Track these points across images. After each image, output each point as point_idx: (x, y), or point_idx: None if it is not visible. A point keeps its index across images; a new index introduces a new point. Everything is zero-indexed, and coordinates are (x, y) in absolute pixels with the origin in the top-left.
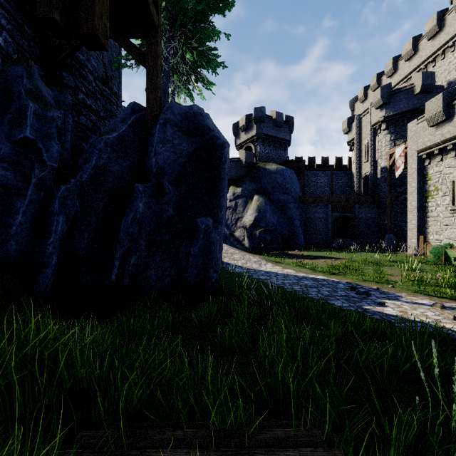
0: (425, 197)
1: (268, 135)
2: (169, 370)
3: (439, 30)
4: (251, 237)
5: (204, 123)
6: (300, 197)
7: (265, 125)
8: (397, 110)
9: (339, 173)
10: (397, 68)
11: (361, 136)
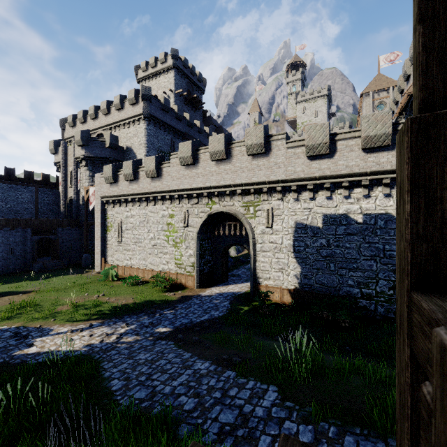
0: (106, 230)
1: None
2: None
3: (122, 108)
4: None
5: None
6: None
7: None
8: (94, 154)
9: (46, 191)
10: (98, 116)
11: (67, 162)
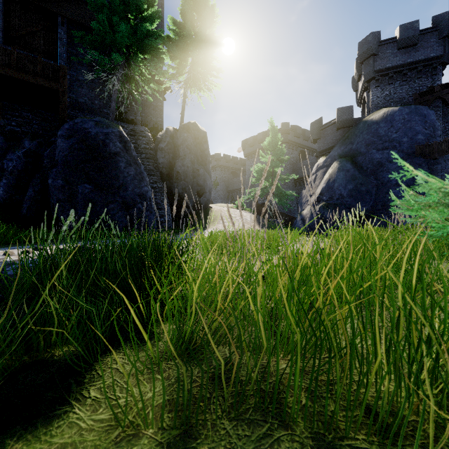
0: None
1: (386, 69)
2: None
3: None
4: (310, 215)
5: (82, 127)
6: (417, 147)
7: (378, 58)
8: None
9: None
10: None
11: None
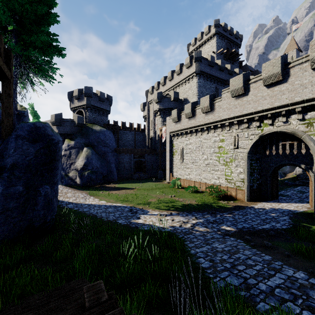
0: (172, 154)
1: (95, 106)
2: (30, 279)
3: (181, 72)
4: (81, 177)
5: (44, 132)
6: (115, 148)
7: (92, 99)
8: (164, 106)
9: (139, 133)
10: (166, 83)
11: (149, 115)
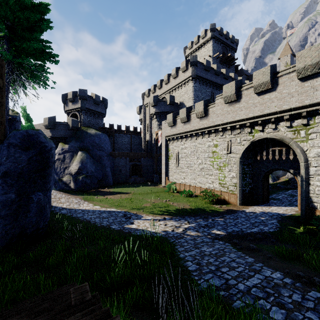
0: (168, 158)
1: (90, 109)
2: (23, 285)
3: (177, 76)
4: (75, 181)
5: (37, 139)
6: (110, 152)
7: (87, 102)
8: (160, 110)
9: (135, 136)
10: (162, 86)
11: (146, 118)
